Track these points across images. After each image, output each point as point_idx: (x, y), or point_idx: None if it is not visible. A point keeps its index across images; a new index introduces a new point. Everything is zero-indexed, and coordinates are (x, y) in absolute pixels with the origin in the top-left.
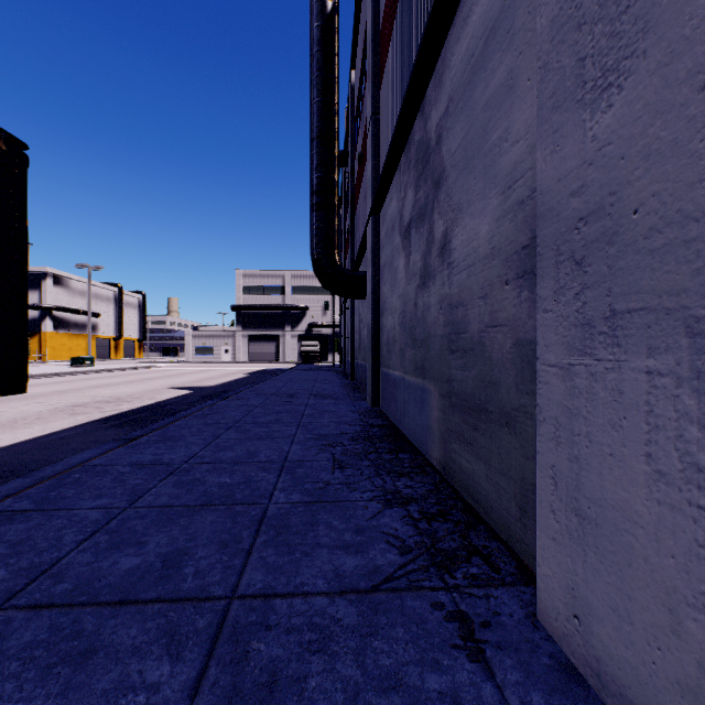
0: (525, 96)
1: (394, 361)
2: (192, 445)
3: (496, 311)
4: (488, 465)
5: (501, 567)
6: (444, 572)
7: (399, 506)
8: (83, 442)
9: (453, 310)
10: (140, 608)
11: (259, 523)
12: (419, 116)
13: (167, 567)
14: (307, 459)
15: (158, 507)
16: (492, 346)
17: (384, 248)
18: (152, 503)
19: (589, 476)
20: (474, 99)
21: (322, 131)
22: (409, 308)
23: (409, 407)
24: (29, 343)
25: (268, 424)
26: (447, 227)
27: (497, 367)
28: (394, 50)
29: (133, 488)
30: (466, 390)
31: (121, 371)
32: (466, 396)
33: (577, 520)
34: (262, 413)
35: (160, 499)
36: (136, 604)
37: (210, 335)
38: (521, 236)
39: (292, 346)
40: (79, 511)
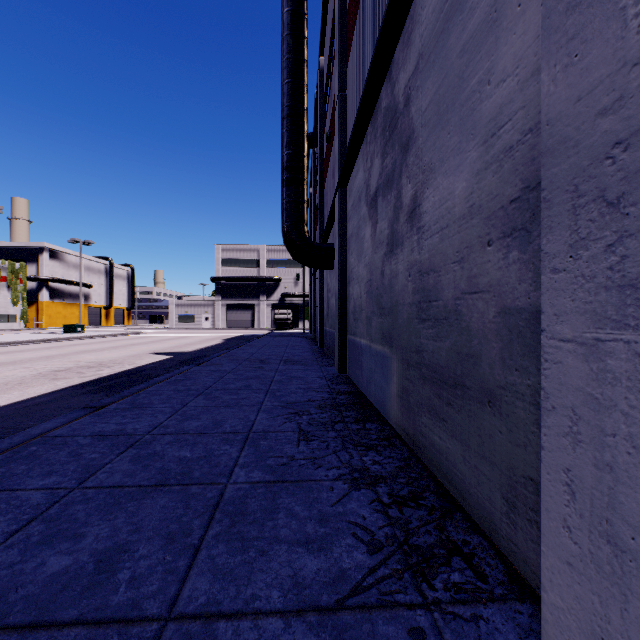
0: (515, 25)
1: (361, 329)
2: (158, 413)
3: (475, 275)
4: (465, 446)
5: (487, 573)
6: (421, 579)
7: (367, 487)
8: (56, 408)
9: (423, 276)
10: (52, 635)
11: (213, 509)
12: (386, 82)
13: (100, 571)
14: (273, 430)
15: (107, 487)
16: (471, 315)
17: (351, 219)
18: (103, 483)
19: (634, 495)
20: (448, 48)
21: (292, 110)
22: (375, 277)
23: (375, 375)
24: (27, 311)
25: (237, 391)
26: (417, 190)
27: (476, 338)
28: (361, 24)
29: (88, 463)
30: (438, 362)
31: (109, 337)
32: (438, 368)
33: (611, 550)
34: (233, 379)
35: (112, 477)
36: (49, 628)
37: (192, 304)
38: (509, 188)
39: (266, 314)
40: (22, 492)
